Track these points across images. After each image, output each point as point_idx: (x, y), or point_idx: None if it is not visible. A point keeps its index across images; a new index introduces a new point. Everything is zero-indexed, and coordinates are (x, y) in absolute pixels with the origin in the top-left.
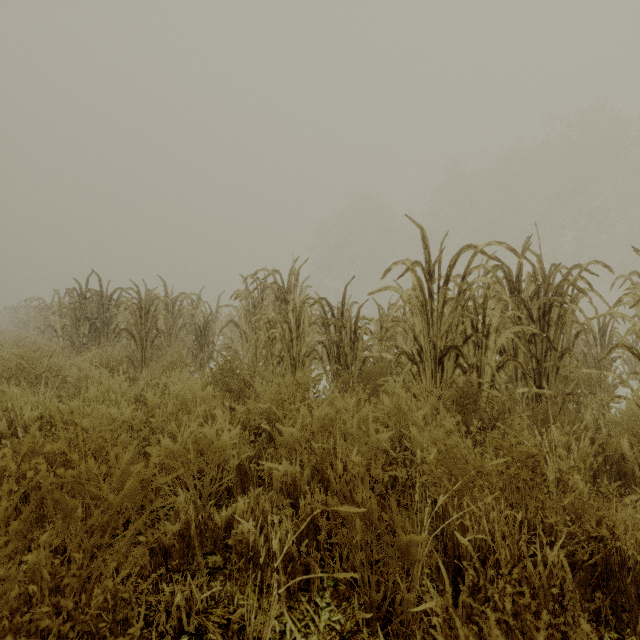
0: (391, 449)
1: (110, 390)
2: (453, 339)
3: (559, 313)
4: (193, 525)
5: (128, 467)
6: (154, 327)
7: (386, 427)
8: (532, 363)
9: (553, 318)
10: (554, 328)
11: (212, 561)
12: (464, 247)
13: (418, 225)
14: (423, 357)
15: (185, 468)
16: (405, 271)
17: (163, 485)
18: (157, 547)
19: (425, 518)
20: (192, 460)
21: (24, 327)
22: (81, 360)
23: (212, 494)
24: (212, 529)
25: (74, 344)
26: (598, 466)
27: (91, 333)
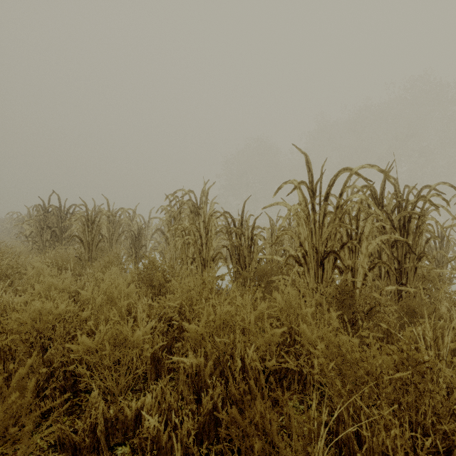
0: (283, 339)
1: (52, 286)
2: (332, 245)
3: (417, 224)
4: (100, 425)
5: (23, 382)
6: (98, 234)
7: (278, 318)
8: (394, 264)
9: (411, 228)
10: (412, 236)
11: (121, 453)
12: (341, 170)
13: (303, 152)
14: (308, 260)
15: (102, 361)
16: (293, 189)
17: (84, 375)
18: (68, 443)
19: (322, 427)
20: (108, 355)
21: (8, 233)
22: (35, 261)
23: (128, 381)
24: (122, 421)
25: (39, 247)
26: (455, 352)
27: (52, 238)
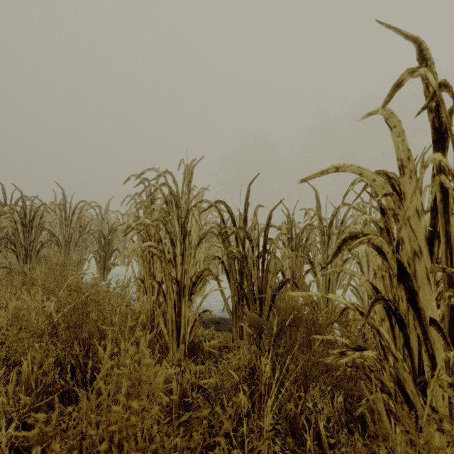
0: None
1: None
2: None
3: None
4: None
5: None
6: (40, 235)
7: None
8: None
9: None
10: None
11: None
12: None
13: (408, 36)
14: None
15: None
16: (429, 100)
17: None
18: None
19: None
20: None
21: None
22: None
23: None
24: None
25: None
26: None
27: None
